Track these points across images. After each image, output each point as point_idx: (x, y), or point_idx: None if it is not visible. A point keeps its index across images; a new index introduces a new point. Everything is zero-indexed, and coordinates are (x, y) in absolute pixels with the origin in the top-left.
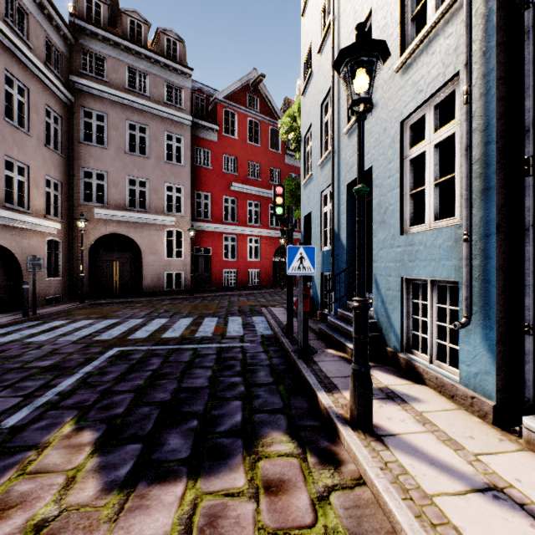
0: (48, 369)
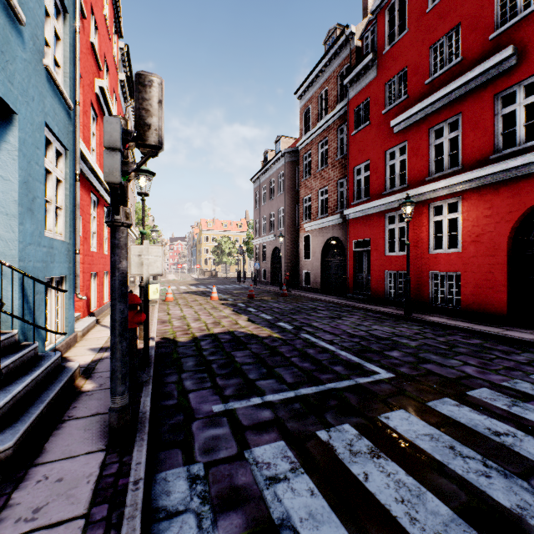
0: (370, 350)
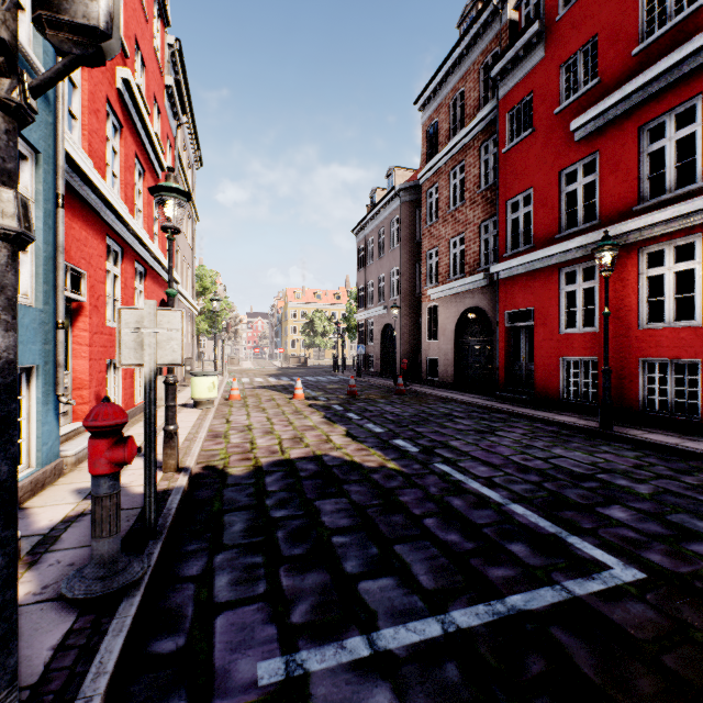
0: (567, 502)
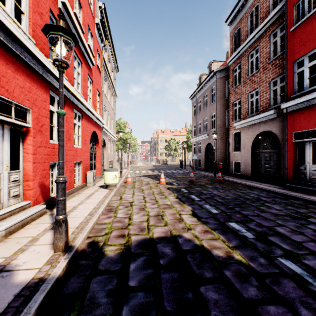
0: None
